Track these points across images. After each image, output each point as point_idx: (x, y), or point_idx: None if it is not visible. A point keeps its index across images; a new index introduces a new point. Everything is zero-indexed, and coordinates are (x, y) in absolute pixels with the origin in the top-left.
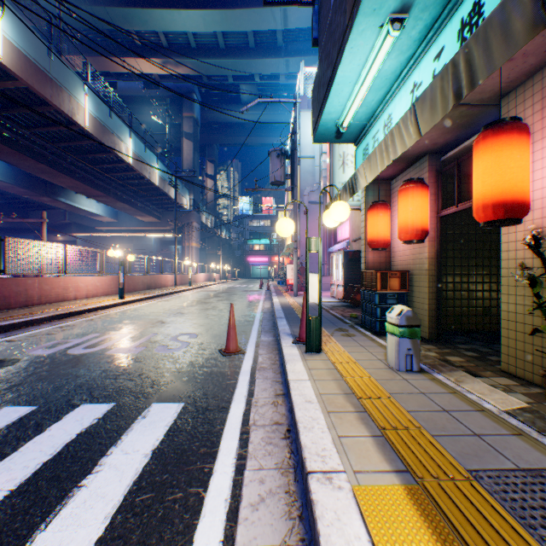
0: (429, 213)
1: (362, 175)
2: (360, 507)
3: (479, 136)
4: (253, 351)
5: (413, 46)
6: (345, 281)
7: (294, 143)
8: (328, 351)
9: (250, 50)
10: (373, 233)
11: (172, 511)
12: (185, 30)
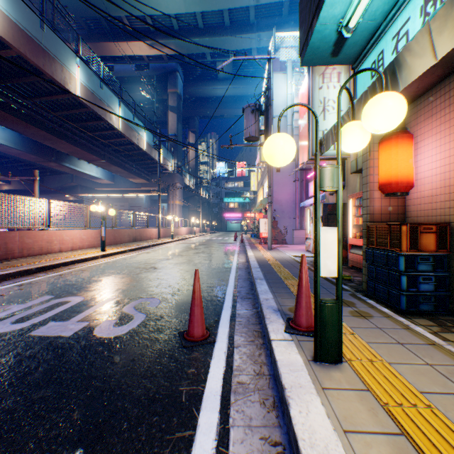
0: None
1: (419, 50)
2: None
3: None
4: (227, 336)
5: None
6: None
7: (268, 99)
8: (353, 361)
9: (225, 28)
10: (389, 172)
11: None
12: (168, 12)
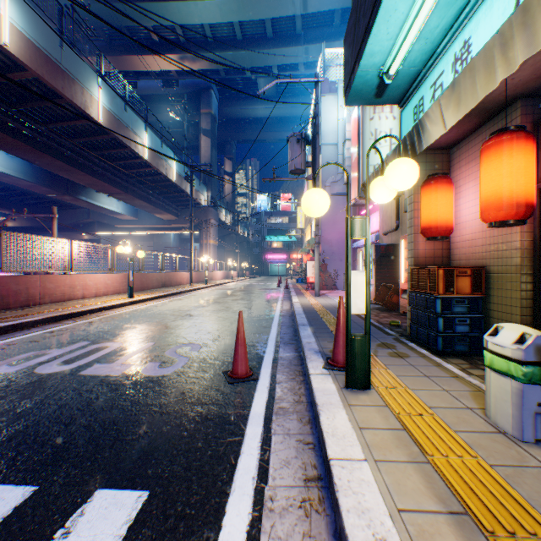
0: None
1: (434, 119)
2: None
3: None
4: (269, 375)
5: None
6: (376, 280)
7: (316, 127)
8: (379, 388)
9: (268, 40)
10: (429, 216)
11: None
12: (201, 22)
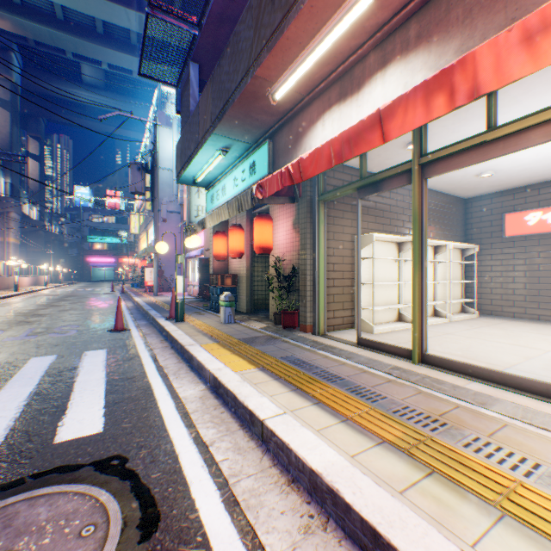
0: (247, 242)
1: (208, 221)
2: (202, 346)
3: (256, 217)
4: (136, 328)
5: (234, 159)
6: (200, 282)
7: (155, 160)
8: (189, 321)
9: (98, 35)
10: (217, 250)
11: (132, 366)
12: None
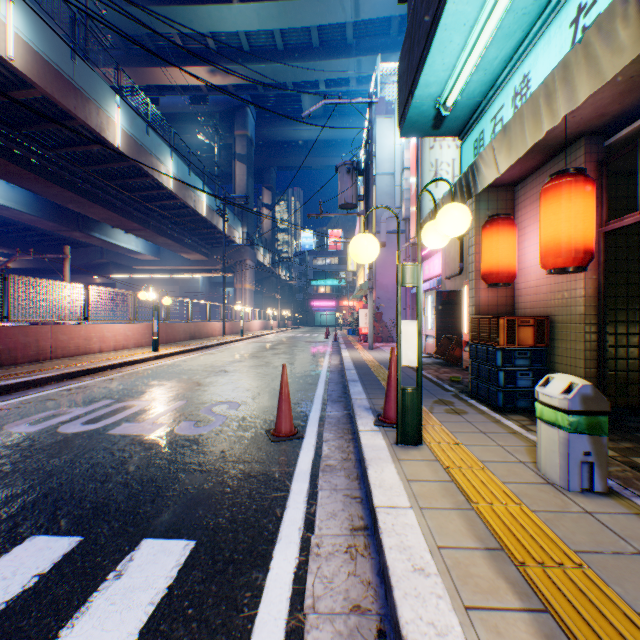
0: None
1: (488, 162)
2: None
3: None
4: (315, 433)
5: None
6: (437, 331)
7: (369, 155)
8: (432, 443)
9: (313, 51)
10: (490, 261)
11: None
12: (236, 29)
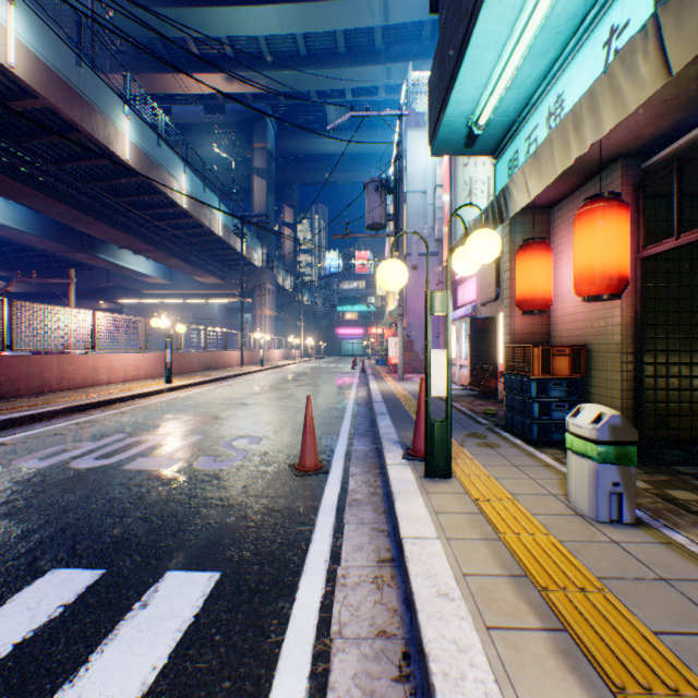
0: None
1: (519, 187)
2: None
3: None
4: (342, 468)
5: None
6: (471, 361)
7: (399, 171)
8: (461, 476)
9: (339, 57)
10: (525, 287)
11: None
12: (255, 33)
